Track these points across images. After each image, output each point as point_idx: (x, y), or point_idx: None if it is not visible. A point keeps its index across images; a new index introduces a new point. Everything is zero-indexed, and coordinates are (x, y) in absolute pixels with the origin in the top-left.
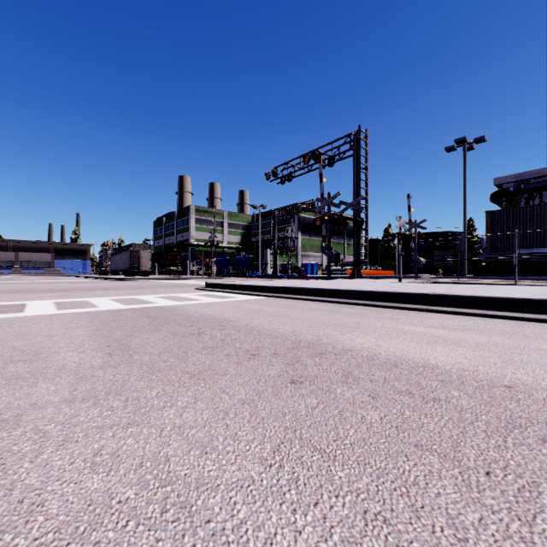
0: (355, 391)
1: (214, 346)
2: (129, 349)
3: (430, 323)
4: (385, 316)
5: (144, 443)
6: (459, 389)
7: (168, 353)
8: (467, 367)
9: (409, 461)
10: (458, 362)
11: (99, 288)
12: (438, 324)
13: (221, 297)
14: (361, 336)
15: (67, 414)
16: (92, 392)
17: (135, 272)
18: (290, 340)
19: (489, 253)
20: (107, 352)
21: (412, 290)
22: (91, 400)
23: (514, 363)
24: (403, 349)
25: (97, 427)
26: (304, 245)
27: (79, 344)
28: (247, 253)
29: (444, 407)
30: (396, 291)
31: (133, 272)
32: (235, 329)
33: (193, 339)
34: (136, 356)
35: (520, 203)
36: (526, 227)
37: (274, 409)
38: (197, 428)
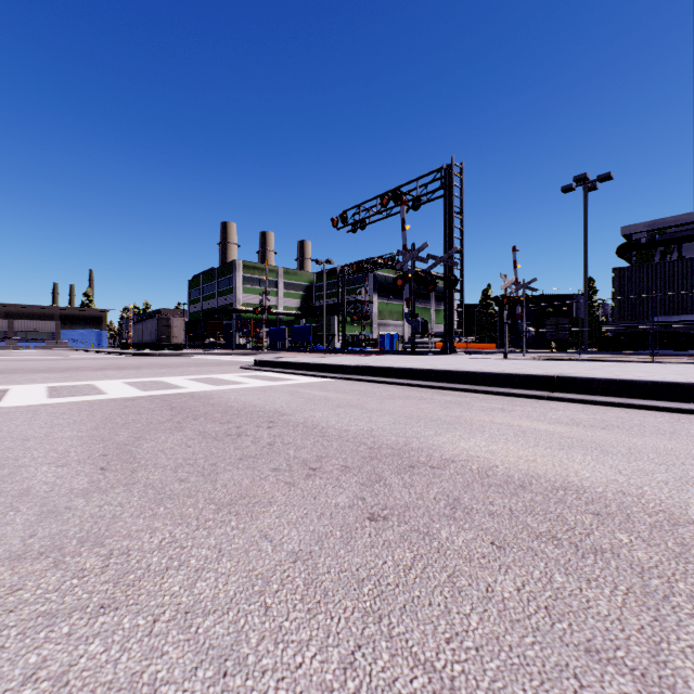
0: (470, 535)
1: (257, 455)
2: (133, 461)
3: (556, 417)
4: (493, 407)
5: (118, 650)
6: (627, 529)
7: (190, 467)
8: (627, 490)
9: (585, 689)
10: (612, 481)
11: (114, 367)
12: (567, 418)
13: (274, 378)
14: (465, 437)
15: (3, 585)
16: (58, 540)
17: (164, 345)
18: (366, 444)
19: (617, 321)
20: (99, 466)
21: (525, 370)
22: (52, 556)
23: (692, 482)
24: (528, 458)
25: (45, 615)
26: (381, 311)
27: (63, 453)
28: (308, 321)
29: (612, 565)
30: (505, 371)
31: (162, 345)
32: (289, 427)
33: (229, 443)
34: (141, 473)
35: (655, 259)
36: (664, 289)
37: (345, 572)
38: (216, 615)
